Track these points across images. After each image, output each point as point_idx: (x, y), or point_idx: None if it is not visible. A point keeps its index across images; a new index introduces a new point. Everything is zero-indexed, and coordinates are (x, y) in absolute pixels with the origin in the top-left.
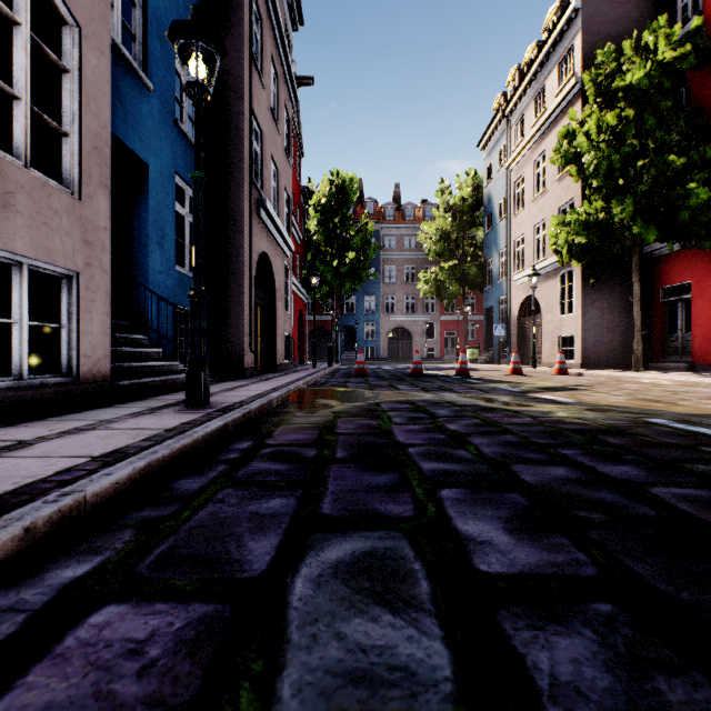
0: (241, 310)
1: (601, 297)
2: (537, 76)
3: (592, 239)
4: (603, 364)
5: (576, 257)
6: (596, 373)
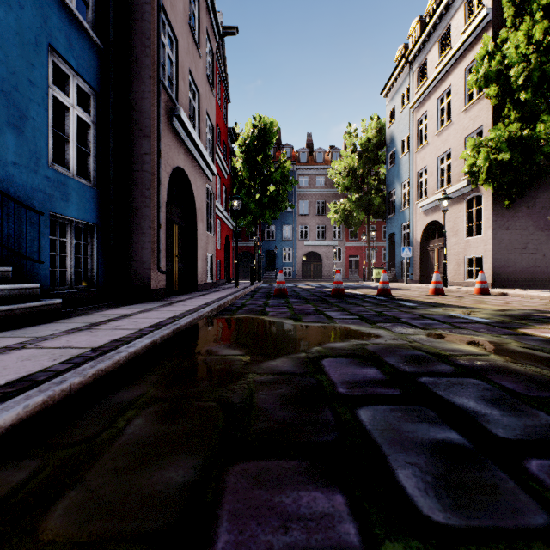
0: (147, 224)
1: (511, 219)
2: (441, 19)
3: (517, 156)
4: (513, 284)
5: (490, 179)
6: (525, 294)
